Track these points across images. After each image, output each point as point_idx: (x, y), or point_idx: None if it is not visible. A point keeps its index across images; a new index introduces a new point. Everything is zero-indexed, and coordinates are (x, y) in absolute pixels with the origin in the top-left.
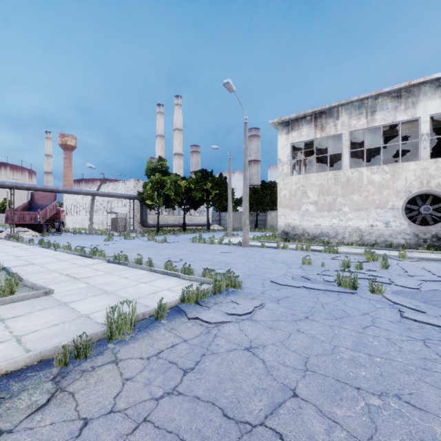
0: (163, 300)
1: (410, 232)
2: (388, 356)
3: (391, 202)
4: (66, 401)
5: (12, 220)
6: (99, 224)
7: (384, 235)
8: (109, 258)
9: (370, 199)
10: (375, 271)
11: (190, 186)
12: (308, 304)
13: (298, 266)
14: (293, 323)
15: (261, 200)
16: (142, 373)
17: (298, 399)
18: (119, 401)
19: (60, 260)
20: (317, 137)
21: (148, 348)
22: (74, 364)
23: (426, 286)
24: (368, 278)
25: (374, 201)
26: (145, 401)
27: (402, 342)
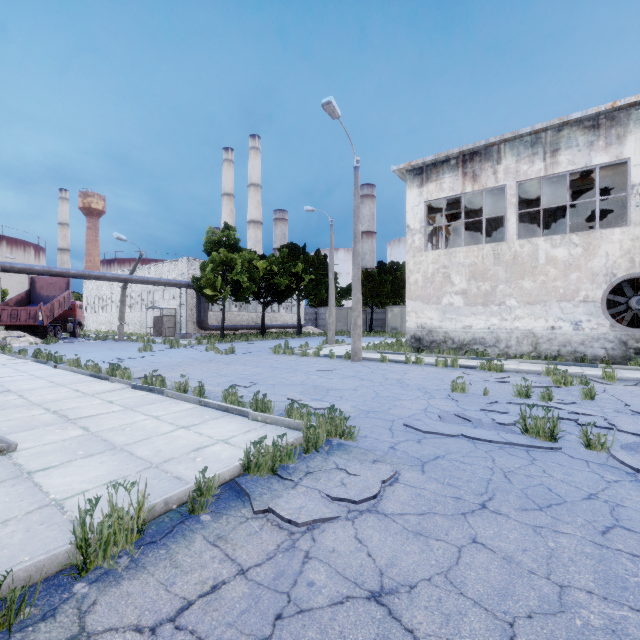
0: (212, 464)
1: (613, 338)
2: None
3: (584, 291)
4: None
5: None
6: (136, 326)
7: (573, 342)
8: (137, 381)
9: (550, 287)
10: (574, 404)
11: (272, 268)
12: (478, 473)
13: (445, 394)
14: (461, 521)
15: (378, 289)
16: None
17: None
18: None
19: (57, 385)
20: (466, 191)
21: (160, 595)
22: None
23: None
24: (571, 418)
25: (556, 290)
26: None
27: None
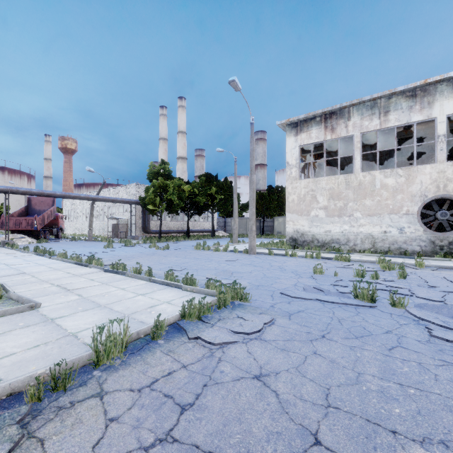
0: (162, 315)
1: (425, 239)
2: (423, 387)
3: (406, 207)
4: (32, 452)
5: (7, 226)
6: (99, 231)
7: (398, 242)
8: (106, 267)
9: (383, 204)
10: (392, 281)
11: (194, 190)
12: (323, 319)
13: (309, 275)
14: (309, 343)
15: (268, 205)
16: (130, 411)
17: (321, 448)
18: (99, 452)
19: (54, 269)
20: (327, 139)
21: (140, 376)
22: (50, 398)
23: (451, 298)
24: (387, 289)
25: (387, 206)
26: (131, 452)
27: (437, 367)
